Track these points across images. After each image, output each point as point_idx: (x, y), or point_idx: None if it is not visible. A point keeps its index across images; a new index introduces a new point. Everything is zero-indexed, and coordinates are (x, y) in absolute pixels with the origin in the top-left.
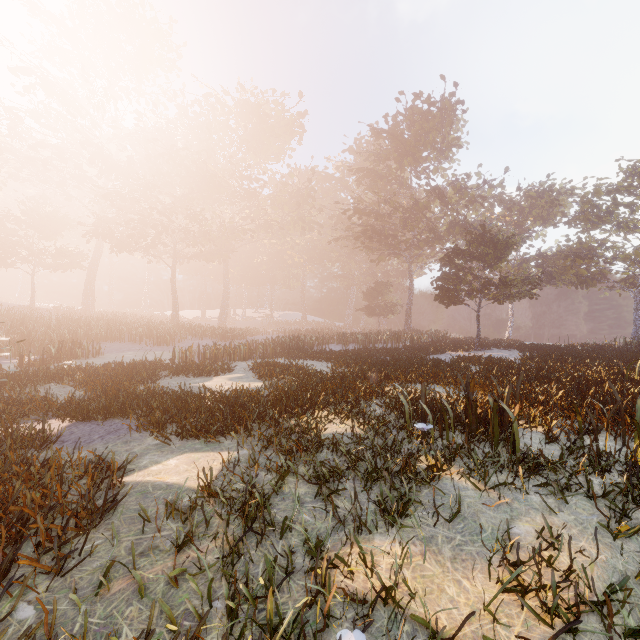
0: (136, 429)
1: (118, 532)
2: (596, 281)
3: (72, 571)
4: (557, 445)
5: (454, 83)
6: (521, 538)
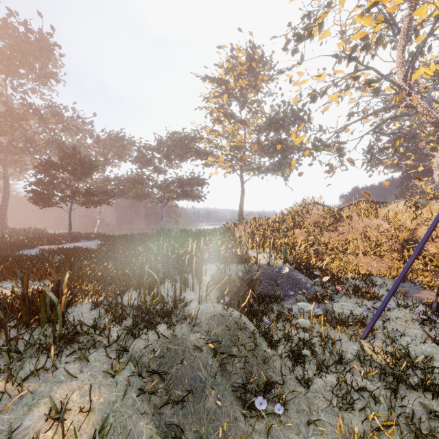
0: None
1: None
2: (146, 197)
3: None
4: (96, 311)
5: (51, 26)
6: (29, 431)
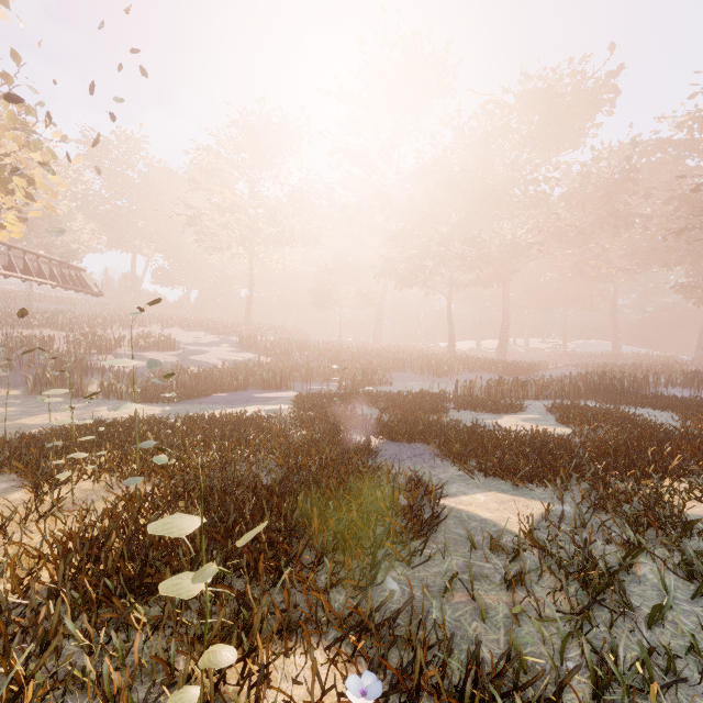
0: (437, 456)
1: (446, 548)
2: None
3: (417, 567)
4: None
5: None
6: None
